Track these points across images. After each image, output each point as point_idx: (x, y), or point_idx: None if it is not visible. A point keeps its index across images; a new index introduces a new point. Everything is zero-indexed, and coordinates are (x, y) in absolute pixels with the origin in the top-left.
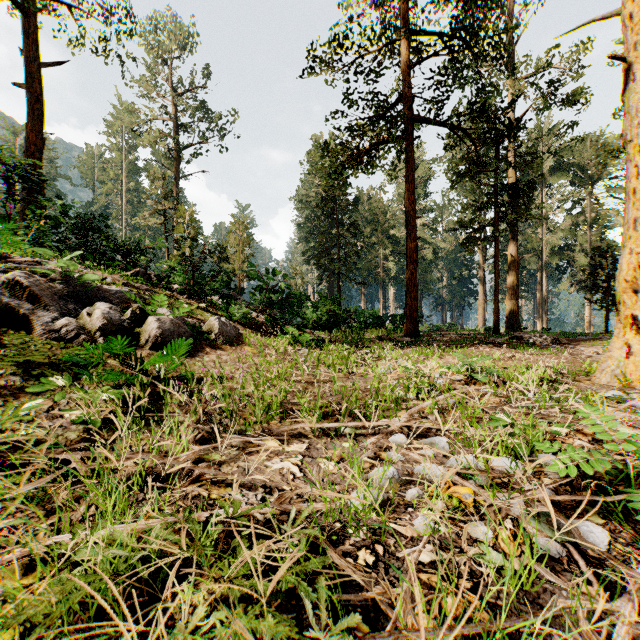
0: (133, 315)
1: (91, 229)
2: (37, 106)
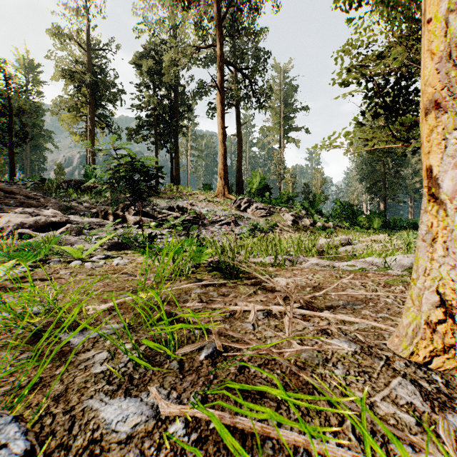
0: (313, 222)
1: (268, 191)
2: (240, 142)
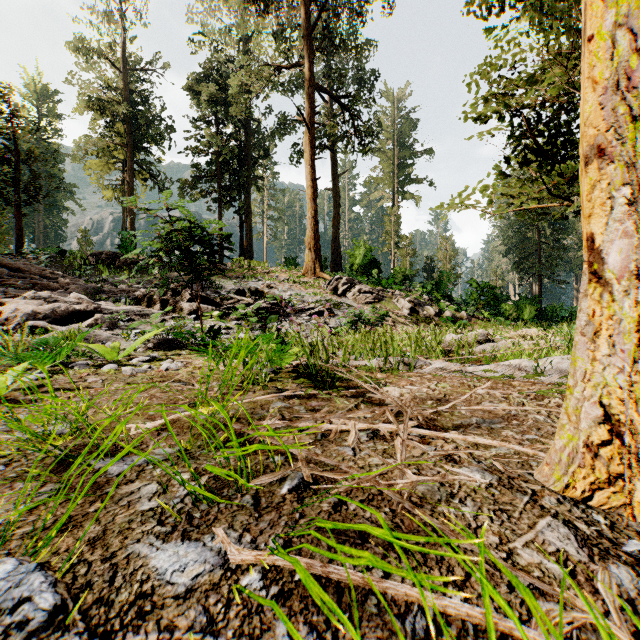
0: (438, 310)
1: (376, 267)
2: (338, 200)
